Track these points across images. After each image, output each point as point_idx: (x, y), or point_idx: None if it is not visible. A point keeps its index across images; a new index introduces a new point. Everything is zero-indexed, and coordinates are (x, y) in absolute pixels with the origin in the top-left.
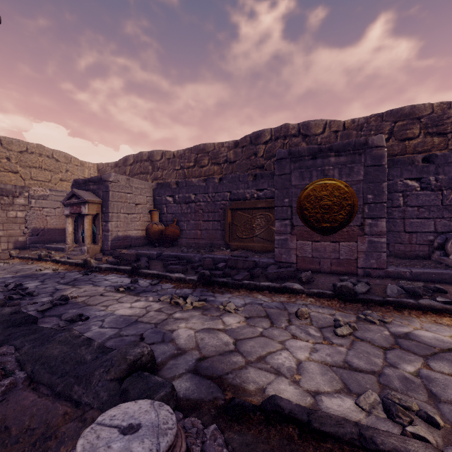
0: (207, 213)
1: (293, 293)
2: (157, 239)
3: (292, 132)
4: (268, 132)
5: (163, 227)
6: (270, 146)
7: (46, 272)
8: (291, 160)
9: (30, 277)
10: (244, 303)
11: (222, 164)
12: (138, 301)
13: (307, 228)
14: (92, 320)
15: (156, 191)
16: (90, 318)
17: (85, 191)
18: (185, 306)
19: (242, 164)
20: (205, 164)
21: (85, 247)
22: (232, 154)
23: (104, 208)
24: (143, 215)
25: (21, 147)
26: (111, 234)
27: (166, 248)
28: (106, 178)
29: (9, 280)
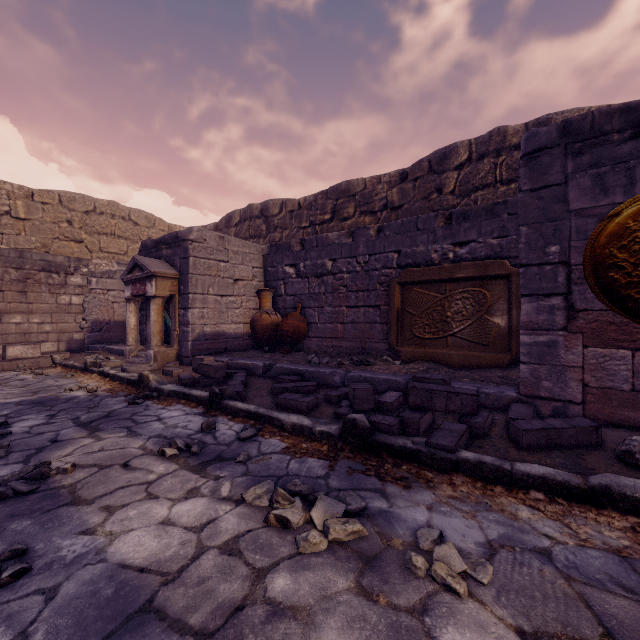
0: (354, 293)
1: (638, 514)
2: (268, 338)
3: (512, 141)
4: (464, 147)
5: (279, 319)
6: (469, 172)
7: (75, 396)
8: (566, 150)
9: (44, 404)
10: (482, 539)
11: (379, 212)
12: (193, 498)
13: (617, 316)
14: (29, 583)
15: (268, 259)
16: (31, 573)
17: (153, 259)
18: (305, 543)
19: (414, 209)
20: (349, 215)
21: (150, 351)
22: (395, 193)
23: (181, 286)
24: (247, 299)
25: (87, 206)
26: (192, 330)
27: (282, 354)
28: (184, 235)
29: (5, 410)
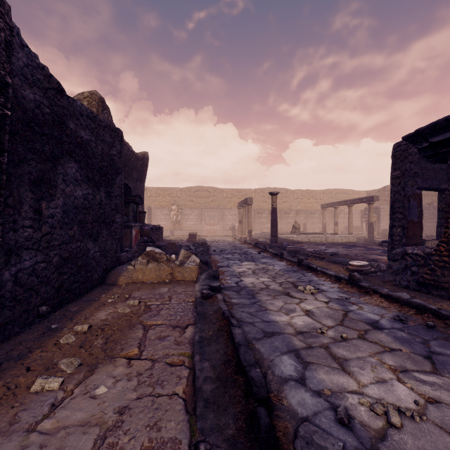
0: (429, 219)
1: None
2: None
3: None
4: None
5: None
6: None
7: None
8: None
9: None
10: None
11: None
12: None
13: None
14: None
15: None
16: None
17: None
18: None
19: None
20: None
21: None
22: None
23: (378, 218)
24: None
25: (335, 192)
26: (381, 228)
27: None
28: (379, 207)
29: None
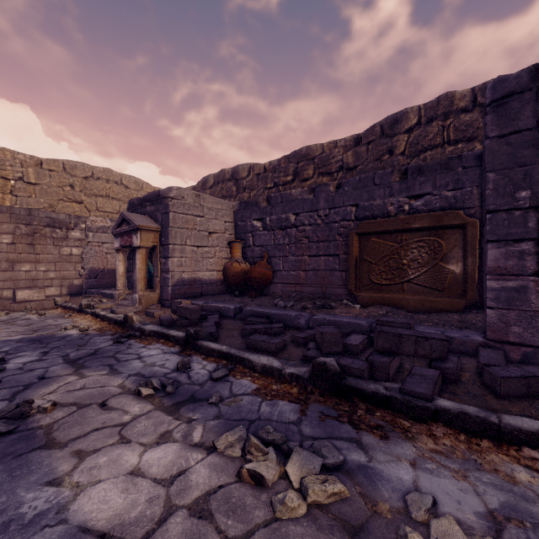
0: (315, 243)
1: None
2: (238, 284)
3: (459, 105)
4: (414, 112)
5: (248, 267)
6: (418, 134)
7: (69, 334)
8: (538, 94)
9: (41, 341)
10: (482, 508)
11: (335, 173)
12: (164, 443)
13: None
14: None
15: (238, 214)
16: None
17: (138, 215)
18: (282, 507)
19: (368, 169)
20: (308, 177)
21: (136, 295)
22: (350, 156)
23: (163, 238)
24: (220, 249)
25: (86, 172)
26: (171, 277)
27: (251, 298)
28: (165, 193)
29: (6, 347)
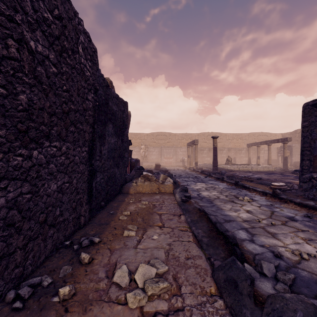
0: None
1: None
2: None
3: None
4: None
5: None
6: None
7: None
8: None
9: None
10: None
11: None
12: None
13: None
14: None
15: None
16: None
17: None
18: None
19: None
20: None
21: None
22: None
23: (290, 154)
24: None
25: (257, 135)
26: (293, 161)
27: None
28: (291, 145)
29: None
